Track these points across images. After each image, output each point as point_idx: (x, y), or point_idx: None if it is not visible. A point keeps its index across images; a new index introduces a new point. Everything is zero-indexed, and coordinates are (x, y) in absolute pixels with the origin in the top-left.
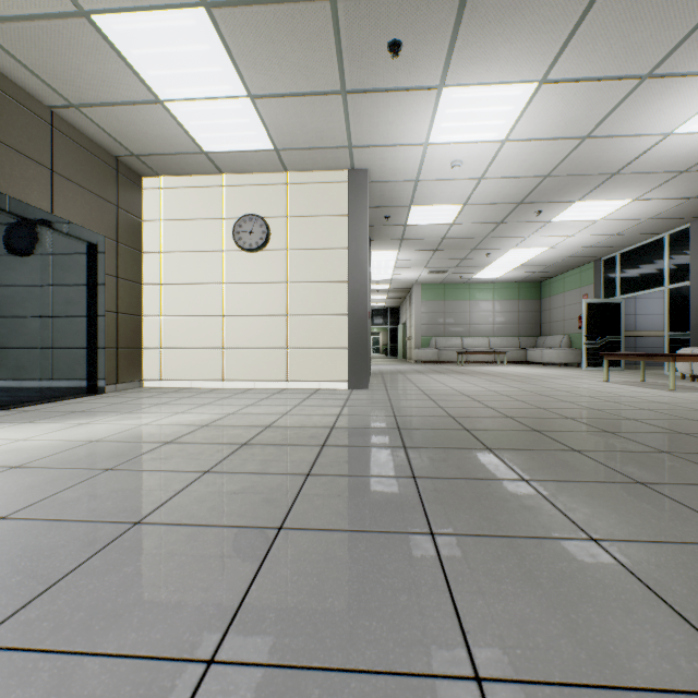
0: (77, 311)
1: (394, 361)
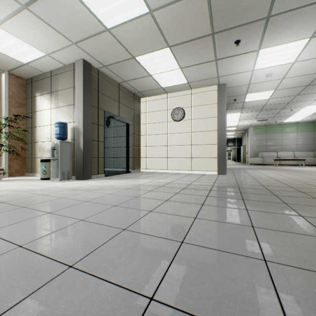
0: (124, 146)
1: (238, 164)
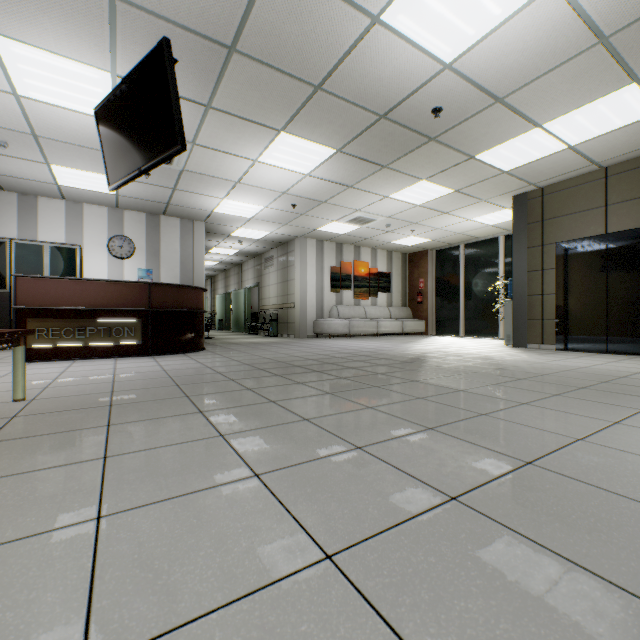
0: None
1: None
